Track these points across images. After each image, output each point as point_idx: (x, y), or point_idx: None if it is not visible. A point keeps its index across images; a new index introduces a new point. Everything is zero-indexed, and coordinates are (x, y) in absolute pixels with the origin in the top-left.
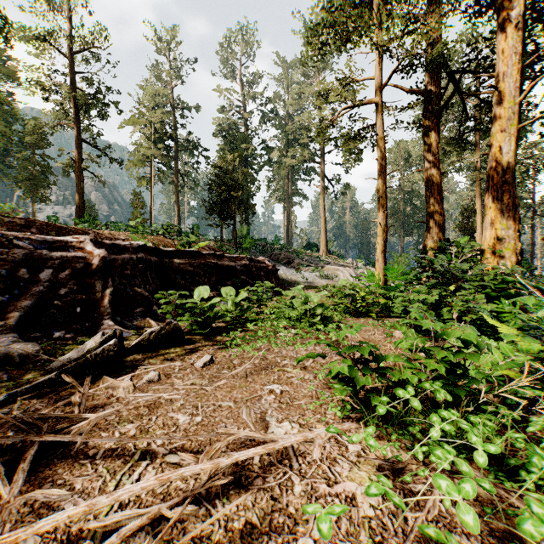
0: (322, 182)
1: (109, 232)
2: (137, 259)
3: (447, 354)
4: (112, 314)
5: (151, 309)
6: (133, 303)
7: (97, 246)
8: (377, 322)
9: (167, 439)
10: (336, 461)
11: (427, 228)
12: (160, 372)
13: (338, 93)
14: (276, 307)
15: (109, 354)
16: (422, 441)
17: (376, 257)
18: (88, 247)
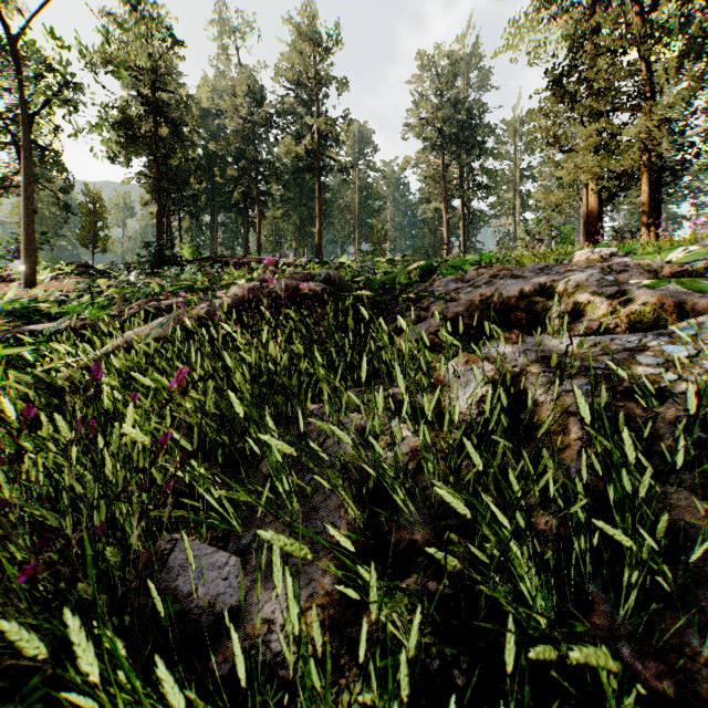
0: None
1: None
2: None
3: None
4: None
5: None
6: None
7: None
8: None
9: None
10: None
11: None
12: None
13: None
14: None
15: None
16: None
17: None
18: None
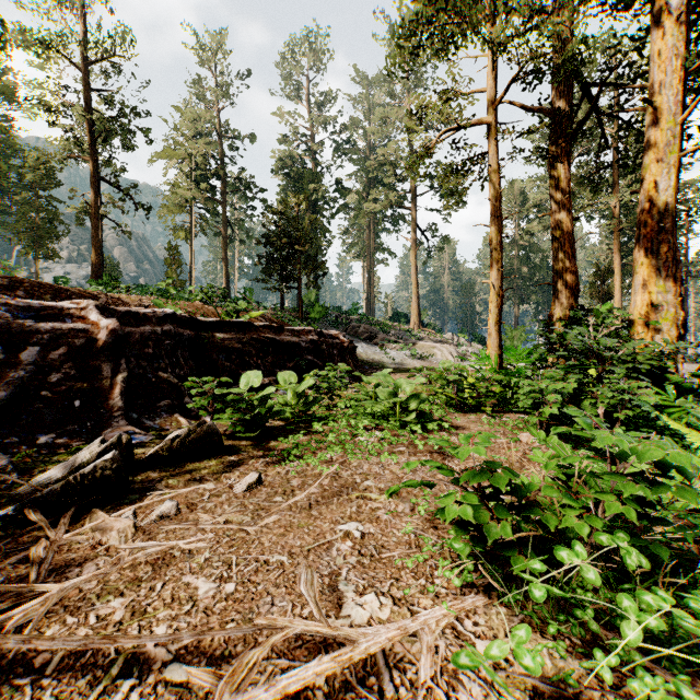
0: (413, 233)
1: (127, 296)
2: (162, 333)
3: (640, 488)
4: (126, 409)
5: (182, 402)
6: (157, 394)
7: (105, 315)
8: (495, 420)
9: (174, 630)
10: (458, 679)
11: (554, 292)
12: (181, 501)
13: (438, 108)
14: (354, 398)
15: (104, 473)
16: (614, 651)
17: (488, 330)
18: (92, 316)
